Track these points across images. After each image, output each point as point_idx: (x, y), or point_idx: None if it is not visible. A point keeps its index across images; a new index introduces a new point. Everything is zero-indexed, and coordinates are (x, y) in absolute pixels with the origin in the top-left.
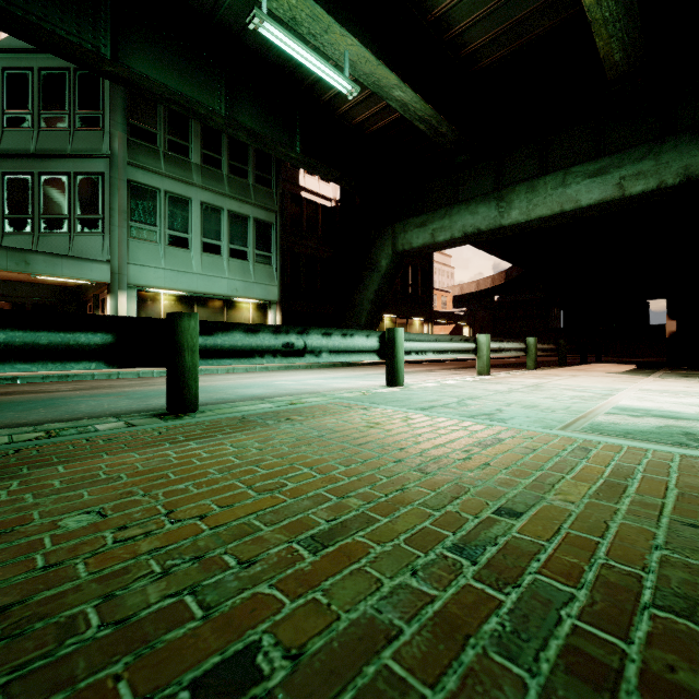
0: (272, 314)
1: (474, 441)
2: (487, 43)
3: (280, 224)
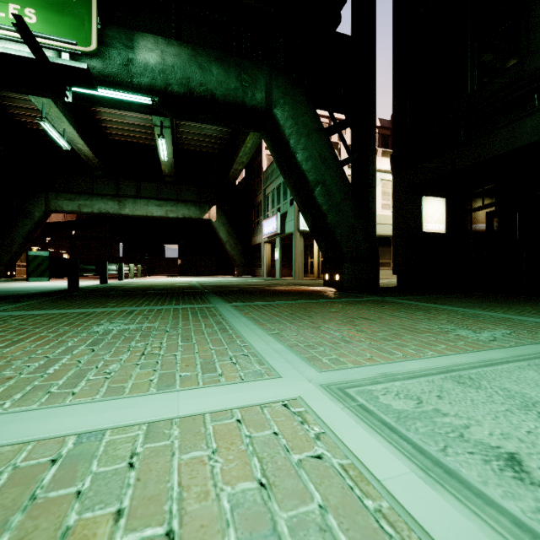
0: None
1: (168, 282)
2: (118, 134)
3: None
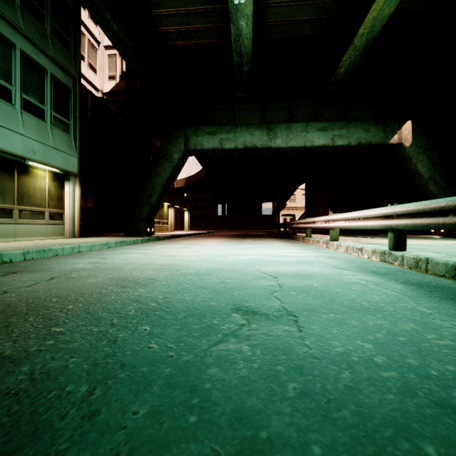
0: (71, 186)
1: None
2: (274, 24)
3: (79, 93)
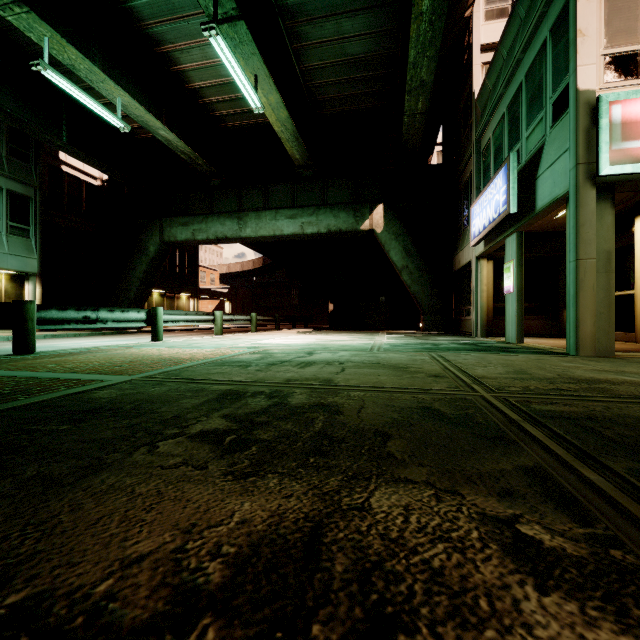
0: (31, 285)
1: (182, 351)
2: (230, 114)
3: (40, 199)
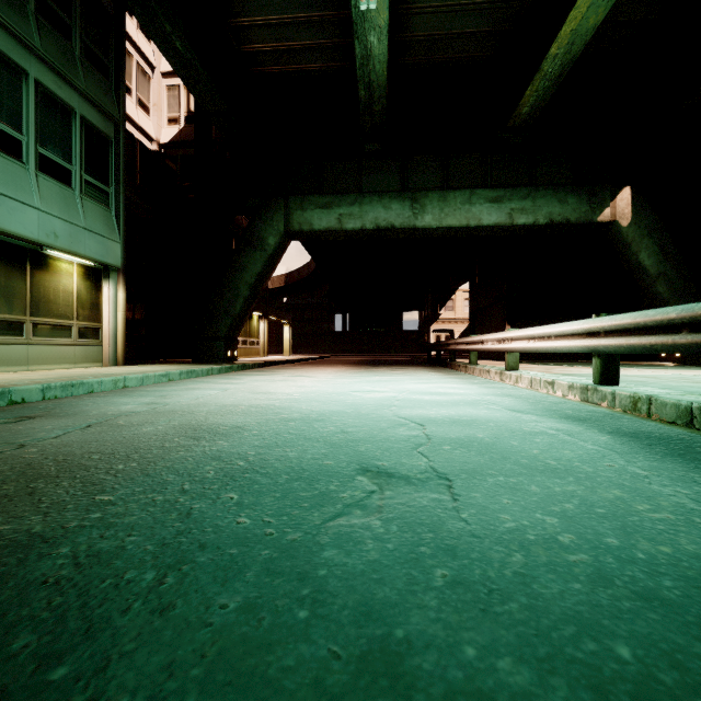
0: (111, 287)
1: None
2: (422, 40)
3: (123, 145)
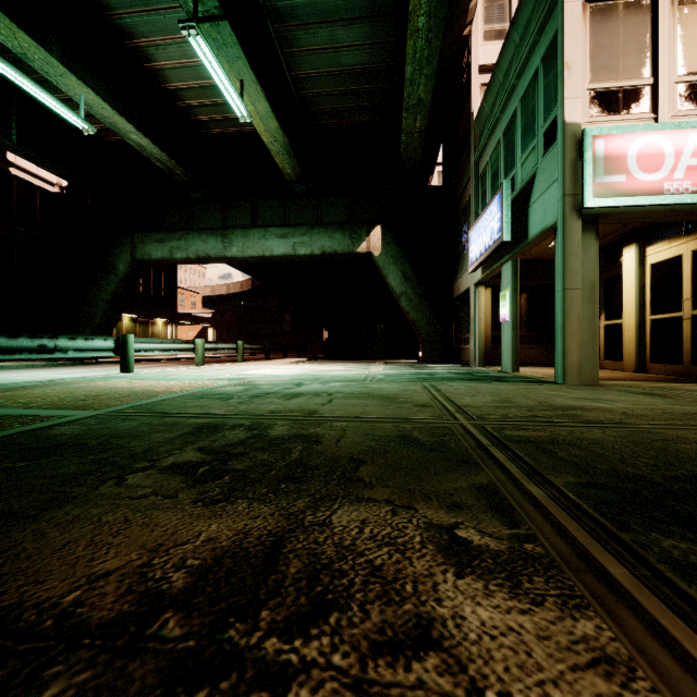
0: None
1: (156, 384)
2: (213, 120)
3: None
